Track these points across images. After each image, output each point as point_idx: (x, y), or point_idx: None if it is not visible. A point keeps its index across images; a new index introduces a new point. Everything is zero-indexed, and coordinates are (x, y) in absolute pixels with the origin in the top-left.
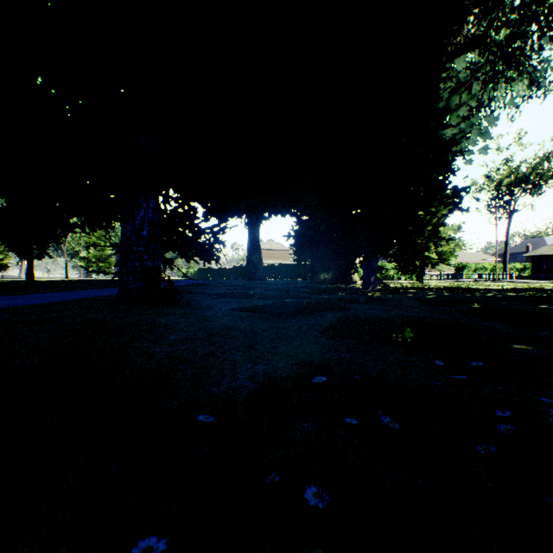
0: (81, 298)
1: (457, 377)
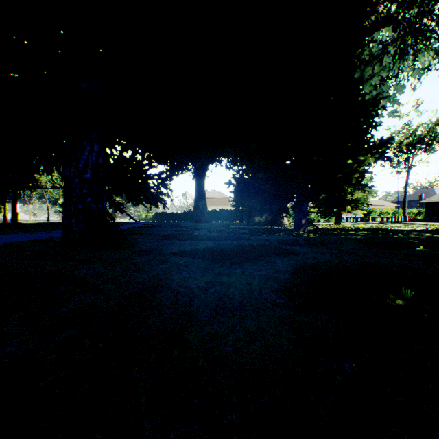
0: (32, 239)
1: None
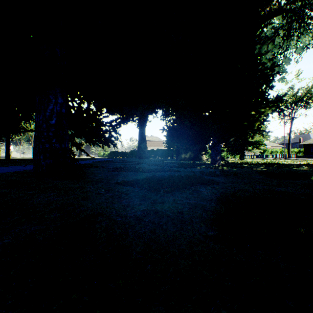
0: (13, 171)
1: None
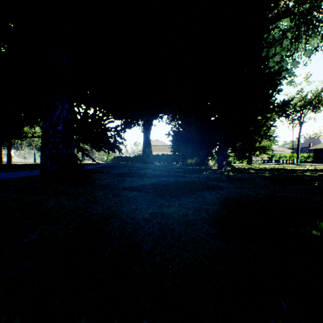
0: (18, 177)
1: None
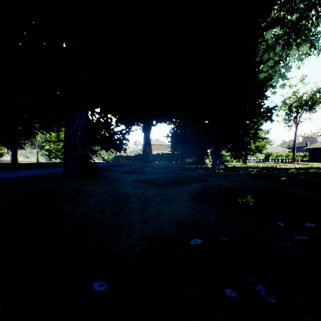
0: (41, 173)
1: (300, 237)
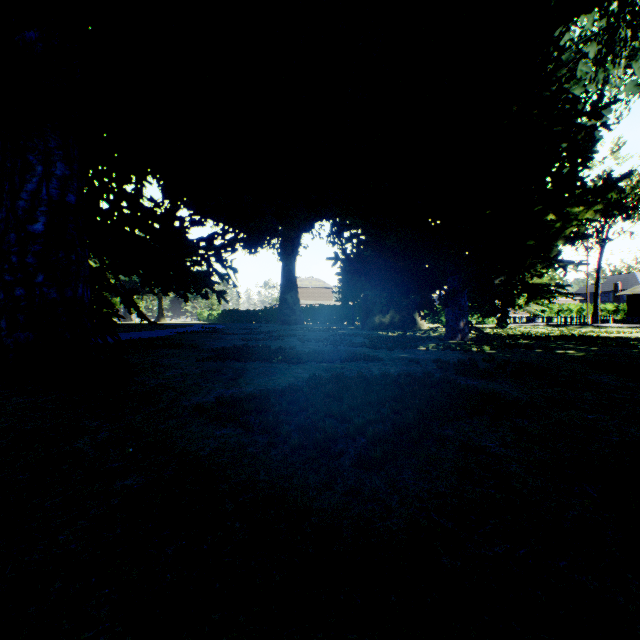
0: None
1: None
